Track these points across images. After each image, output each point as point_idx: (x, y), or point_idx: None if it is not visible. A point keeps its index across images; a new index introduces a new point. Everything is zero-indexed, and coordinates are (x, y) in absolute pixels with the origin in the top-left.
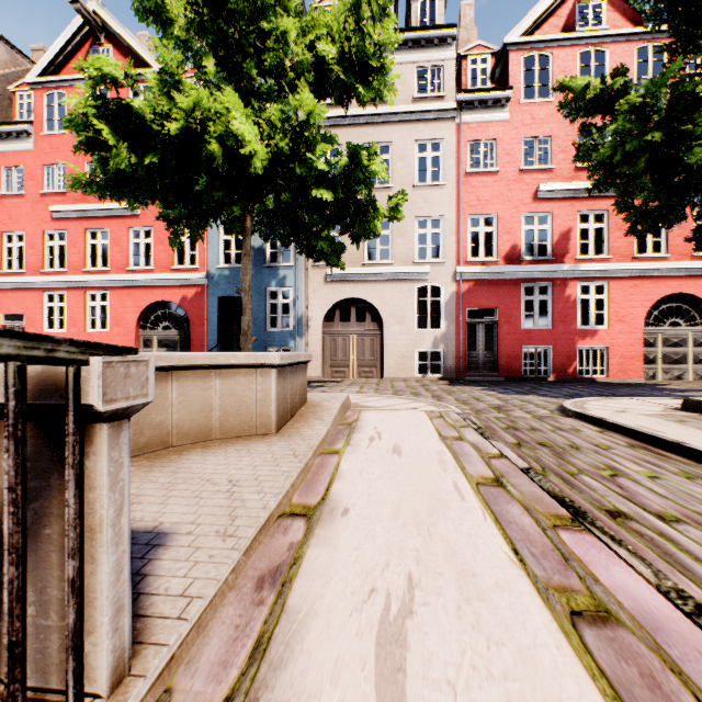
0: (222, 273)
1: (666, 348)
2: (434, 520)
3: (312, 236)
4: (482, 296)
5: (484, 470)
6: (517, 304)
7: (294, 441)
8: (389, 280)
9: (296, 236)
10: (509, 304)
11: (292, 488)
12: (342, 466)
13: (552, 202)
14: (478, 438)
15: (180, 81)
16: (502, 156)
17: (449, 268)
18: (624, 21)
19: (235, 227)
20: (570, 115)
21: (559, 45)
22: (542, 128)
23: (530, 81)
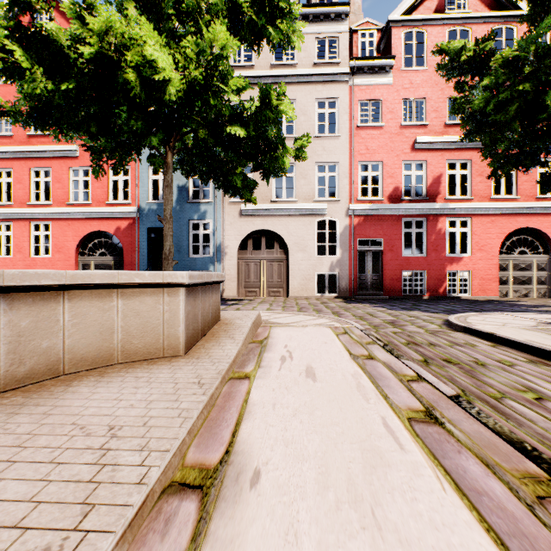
0: (151, 208)
1: (516, 271)
2: (377, 492)
3: (227, 172)
4: (370, 229)
5: (409, 398)
6: (398, 235)
7: (202, 364)
8: (294, 214)
9: (213, 172)
10: (392, 235)
11: (189, 436)
12: (253, 397)
13: (426, 152)
14: (388, 356)
15: (94, 6)
16: (387, 113)
17: (343, 205)
18: (483, 7)
19: (156, 161)
20: (447, 75)
21: (432, 24)
22: (418, 92)
23: (407, 54)
